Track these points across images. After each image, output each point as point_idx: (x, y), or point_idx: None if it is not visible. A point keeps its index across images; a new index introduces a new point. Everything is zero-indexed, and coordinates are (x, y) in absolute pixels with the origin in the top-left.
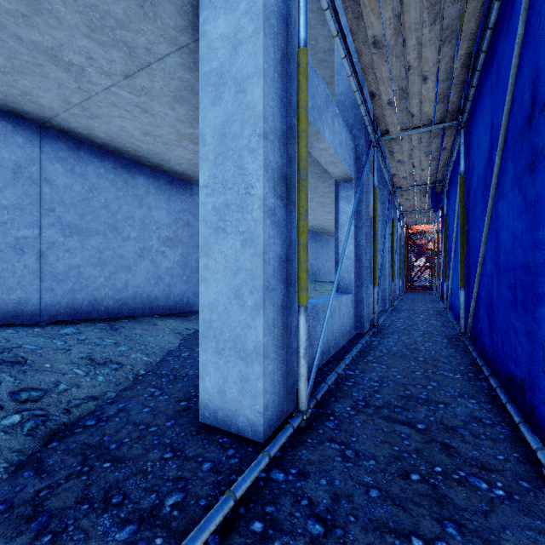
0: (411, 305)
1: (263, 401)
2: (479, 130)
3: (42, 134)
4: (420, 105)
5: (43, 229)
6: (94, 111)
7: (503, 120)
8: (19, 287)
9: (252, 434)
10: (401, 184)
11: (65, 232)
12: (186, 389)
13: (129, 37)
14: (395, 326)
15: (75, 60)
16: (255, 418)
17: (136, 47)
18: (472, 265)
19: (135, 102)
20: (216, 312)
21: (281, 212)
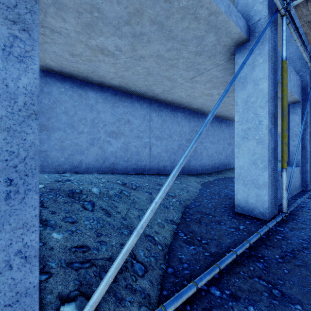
0: None
1: (267, 204)
2: None
3: (150, 103)
4: None
5: (150, 138)
6: (172, 91)
7: None
8: (144, 160)
9: (262, 217)
10: None
11: (156, 139)
12: (220, 202)
13: (199, 67)
14: None
15: (175, 77)
16: (264, 211)
17: (200, 69)
18: None
19: (190, 86)
20: (243, 170)
21: (273, 129)
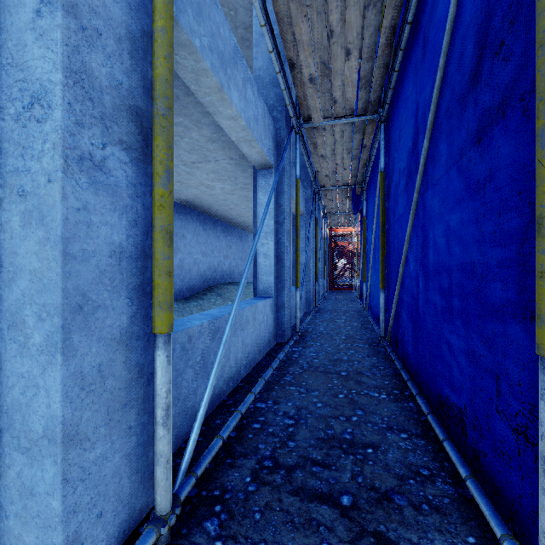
0: (334, 305)
1: (63, 535)
2: (400, 120)
3: None
4: (343, 88)
5: None
6: None
7: (435, 92)
8: None
9: None
10: (324, 183)
11: None
12: None
13: None
14: (318, 331)
15: None
16: None
17: None
18: (392, 266)
19: None
20: None
21: (124, 170)
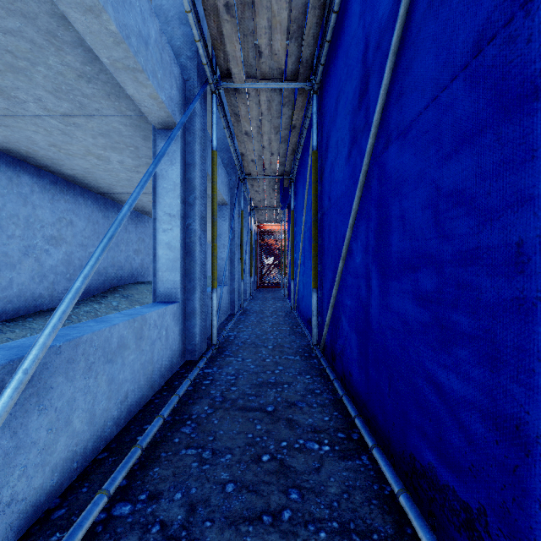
0: (261, 305)
1: None
2: (339, 78)
3: None
4: (269, 33)
5: None
6: None
7: None
8: None
9: None
10: (251, 169)
11: None
12: None
13: None
14: (241, 340)
15: None
16: None
17: None
18: (327, 261)
19: None
20: None
21: None
